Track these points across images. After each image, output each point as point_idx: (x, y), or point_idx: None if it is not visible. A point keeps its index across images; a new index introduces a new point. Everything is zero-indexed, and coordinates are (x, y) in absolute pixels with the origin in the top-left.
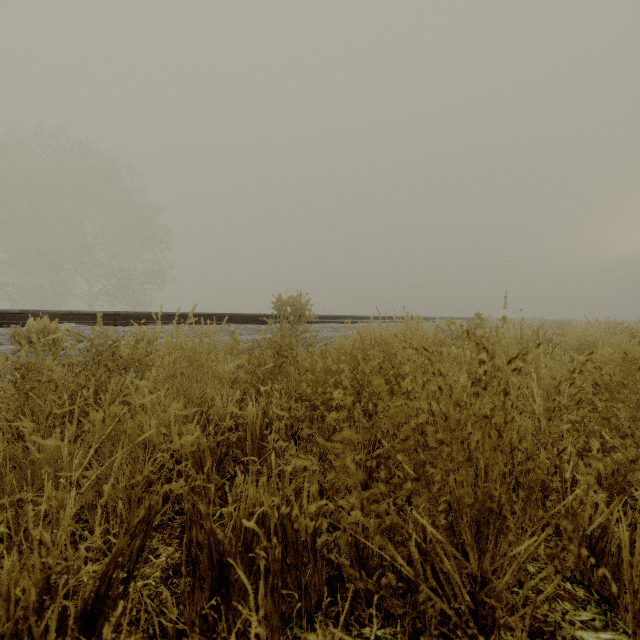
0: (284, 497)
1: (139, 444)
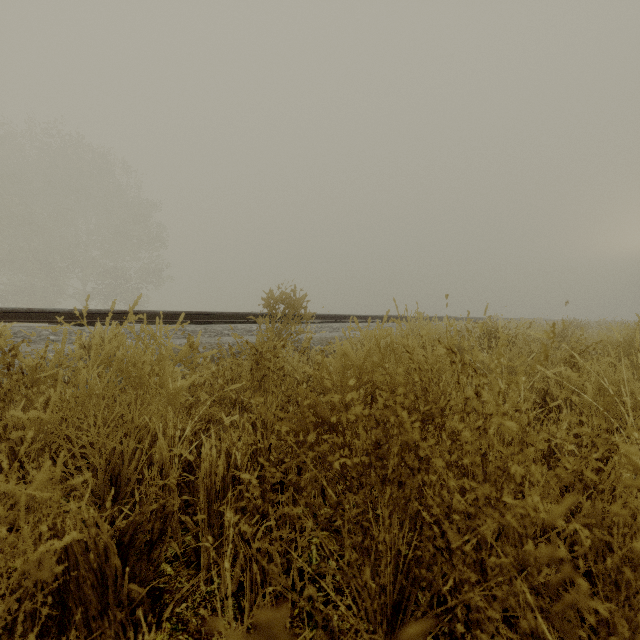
0: None
1: None
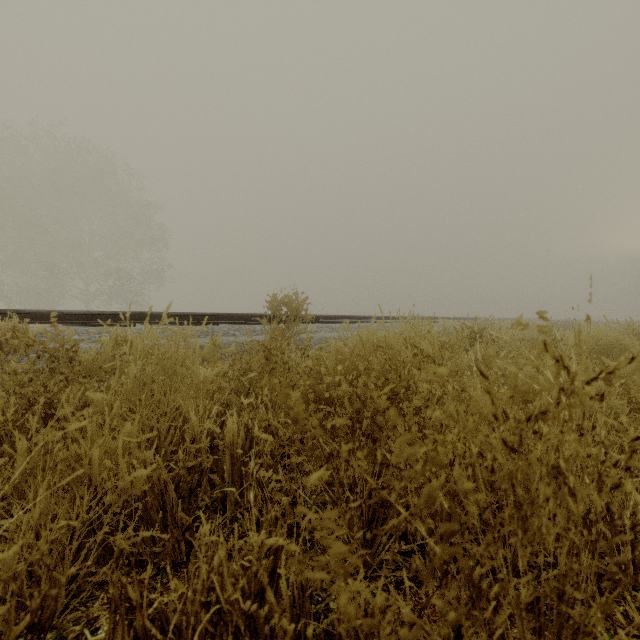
0: (251, 579)
1: (78, 479)
